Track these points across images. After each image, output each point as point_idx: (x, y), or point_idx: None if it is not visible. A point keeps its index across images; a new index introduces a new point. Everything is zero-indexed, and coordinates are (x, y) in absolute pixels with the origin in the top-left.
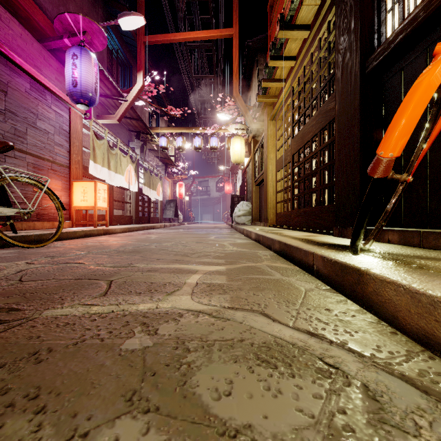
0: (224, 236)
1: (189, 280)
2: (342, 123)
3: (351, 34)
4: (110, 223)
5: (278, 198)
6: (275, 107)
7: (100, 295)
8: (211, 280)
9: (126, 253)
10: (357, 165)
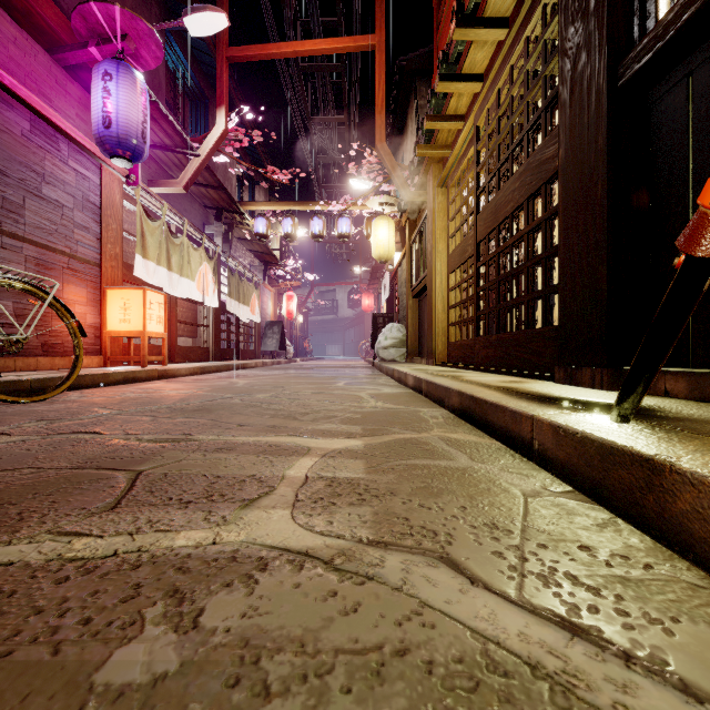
0: (360, 380)
1: (292, 471)
2: (572, 181)
3: (590, 19)
4: (172, 359)
5: (451, 317)
6: (446, 165)
7: (105, 509)
8: (335, 471)
9: (186, 412)
10: (602, 254)
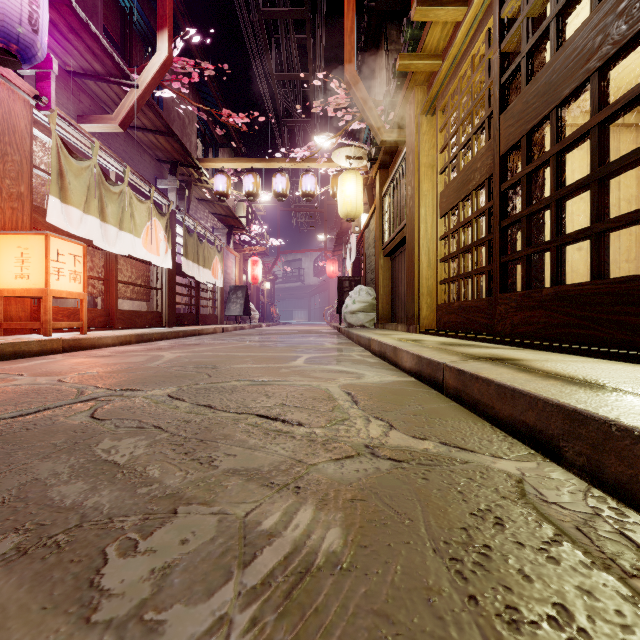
0: (327, 354)
1: None
2: None
3: None
4: (111, 325)
5: (440, 272)
6: (438, 75)
7: None
8: None
9: None
10: None
